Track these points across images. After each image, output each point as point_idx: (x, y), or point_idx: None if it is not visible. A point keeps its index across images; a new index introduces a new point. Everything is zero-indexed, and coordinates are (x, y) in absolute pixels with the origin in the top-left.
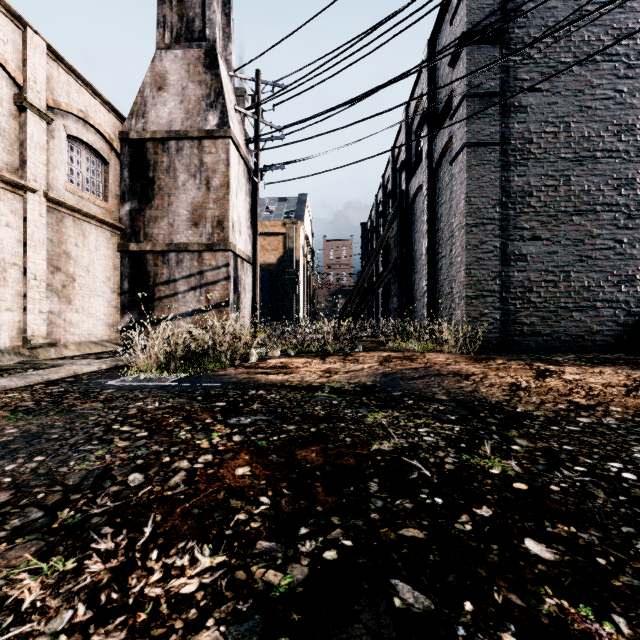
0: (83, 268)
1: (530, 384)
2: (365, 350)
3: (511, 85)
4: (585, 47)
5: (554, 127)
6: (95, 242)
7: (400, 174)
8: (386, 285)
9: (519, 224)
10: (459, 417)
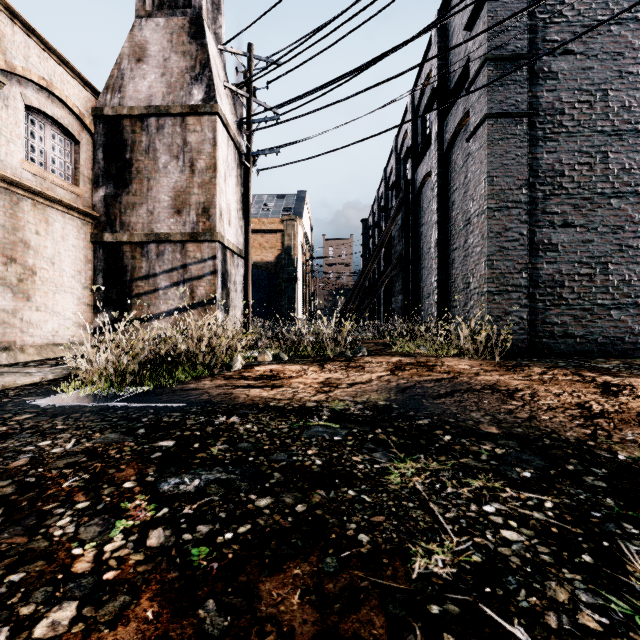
0: (46, 260)
1: (604, 406)
2: (370, 354)
3: (539, 47)
4: (625, 3)
5: (589, 96)
6: (62, 230)
7: (404, 164)
8: (389, 283)
9: (549, 208)
10: (536, 473)
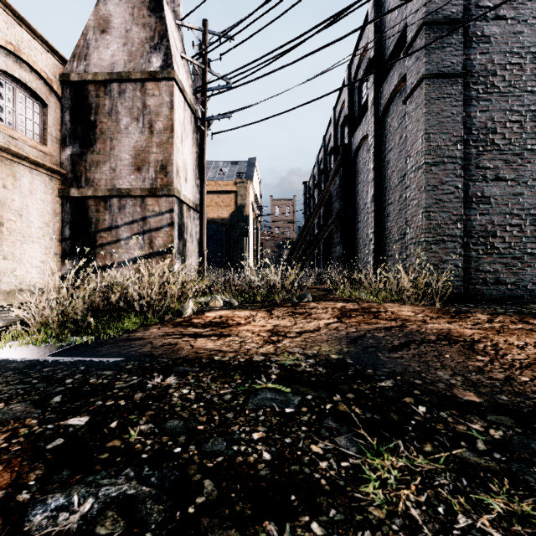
0: (13, 212)
1: None
2: (314, 299)
3: (473, 13)
4: None
5: (520, 58)
6: (29, 185)
7: (341, 131)
8: (328, 235)
9: (482, 163)
10: None
